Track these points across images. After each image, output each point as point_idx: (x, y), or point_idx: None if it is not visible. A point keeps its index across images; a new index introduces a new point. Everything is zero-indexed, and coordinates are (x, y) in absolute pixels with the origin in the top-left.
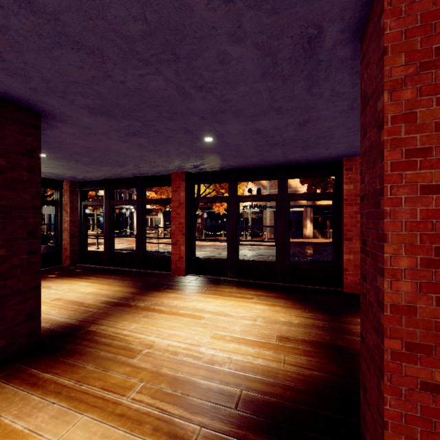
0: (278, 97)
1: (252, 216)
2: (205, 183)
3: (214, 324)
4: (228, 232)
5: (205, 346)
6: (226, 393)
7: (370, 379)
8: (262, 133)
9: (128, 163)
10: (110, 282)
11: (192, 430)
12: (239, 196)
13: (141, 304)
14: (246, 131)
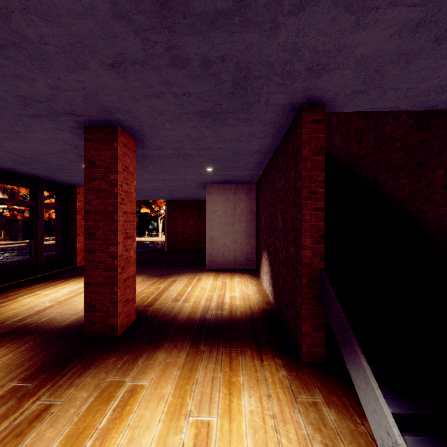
0: None
1: None
2: None
3: None
4: None
5: None
6: (7, 392)
7: (100, 296)
8: None
9: None
10: None
11: (39, 406)
12: None
13: None
14: None
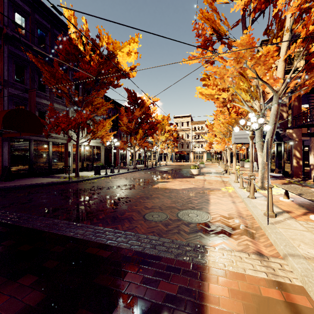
0: None
1: None
2: None
3: None
4: None
5: None
6: None
7: None
8: None
9: None
10: None
11: None
12: None
13: None
14: None
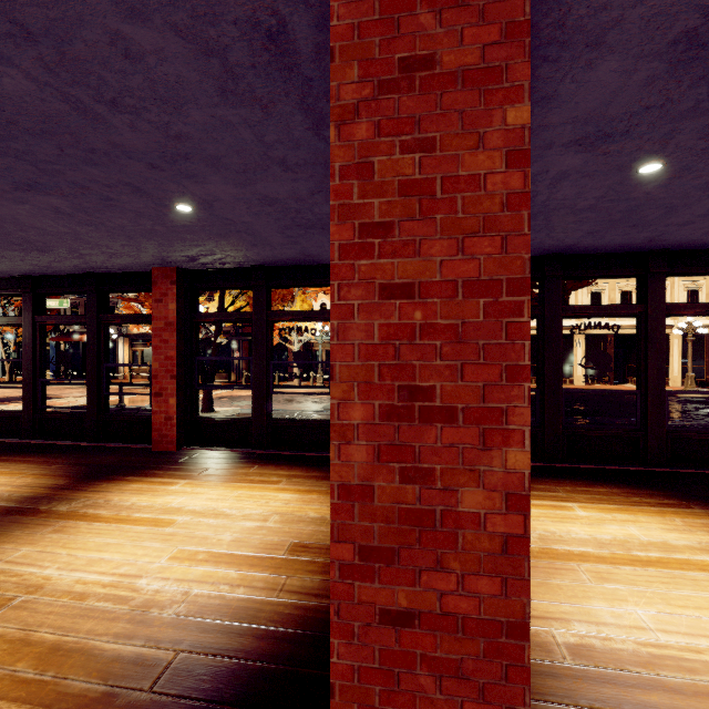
0: (272, 141)
1: (327, 348)
2: (215, 288)
3: (188, 534)
4: (253, 373)
5: (151, 576)
6: (146, 662)
7: None
8: (278, 205)
9: (54, 247)
10: (19, 469)
11: None
12: (272, 312)
13: (62, 508)
14: (248, 199)
